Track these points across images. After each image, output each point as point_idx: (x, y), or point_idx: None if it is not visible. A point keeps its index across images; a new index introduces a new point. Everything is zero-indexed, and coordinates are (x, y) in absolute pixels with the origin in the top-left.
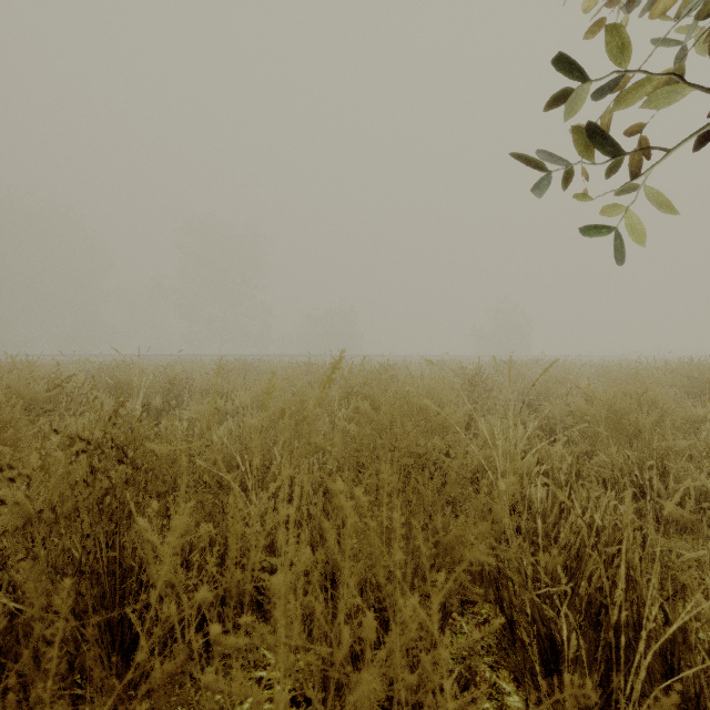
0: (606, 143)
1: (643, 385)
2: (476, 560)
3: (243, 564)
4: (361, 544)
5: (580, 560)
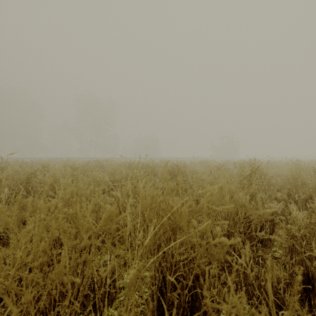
0: None
1: None
2: None
3: None
4: None
5: None
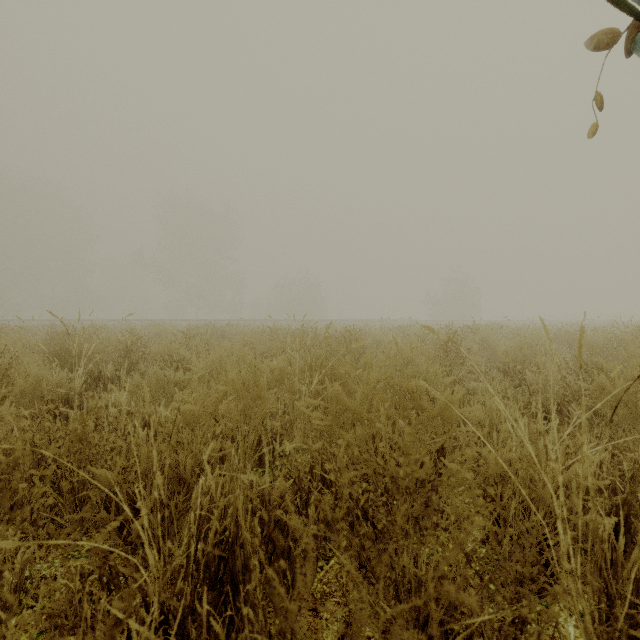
0: None
1: None
2: None
3: None
4: None
5: None
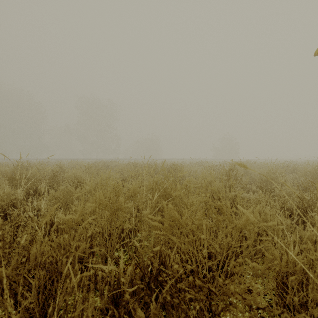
0: None
1: None
2: None
3: None
4: None
5: None
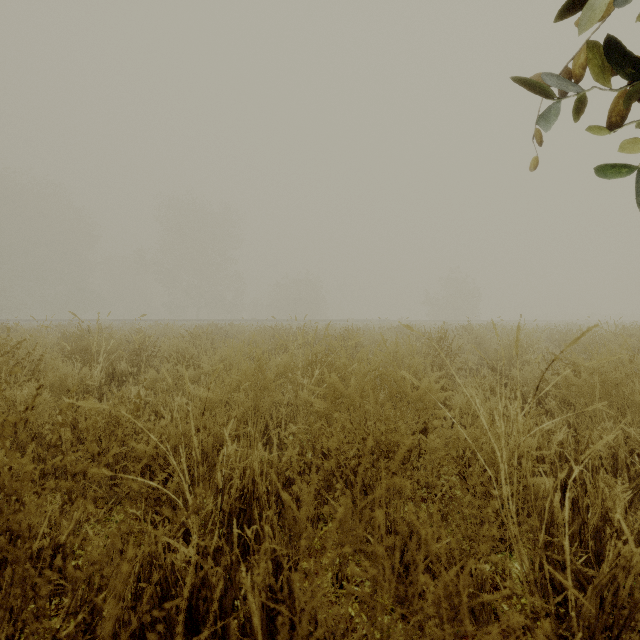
0: (632, 56)
1: (627, 352)
2: (474, 582)
3: (170, 597)
4: (328, 622)
5: (637, 609)
